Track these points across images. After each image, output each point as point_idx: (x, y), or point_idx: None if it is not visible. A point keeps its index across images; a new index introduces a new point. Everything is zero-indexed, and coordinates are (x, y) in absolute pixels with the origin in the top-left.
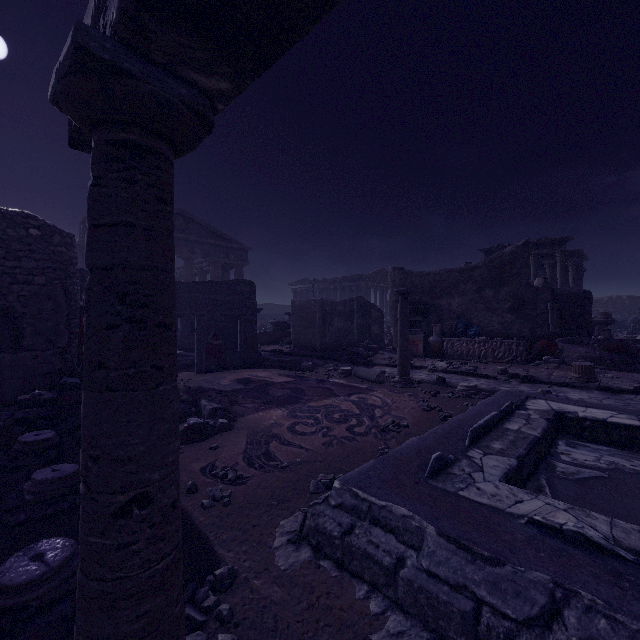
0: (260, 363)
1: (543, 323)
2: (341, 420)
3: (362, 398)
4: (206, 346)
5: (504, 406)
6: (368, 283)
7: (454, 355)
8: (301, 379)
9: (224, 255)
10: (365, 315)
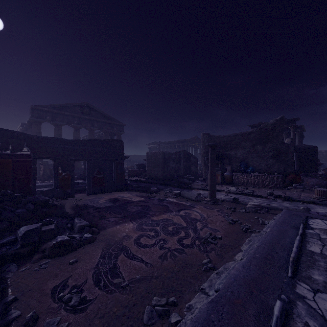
0: (127, 188)
1: (291, 164)
2: (173, 232)
3: (187, 213)
4: (93, 178)
5: (301, 229)
6: (188, 144)
7: (239, 183)
8: (149, 199)
9: (110, 128)
10: (187, 160)
